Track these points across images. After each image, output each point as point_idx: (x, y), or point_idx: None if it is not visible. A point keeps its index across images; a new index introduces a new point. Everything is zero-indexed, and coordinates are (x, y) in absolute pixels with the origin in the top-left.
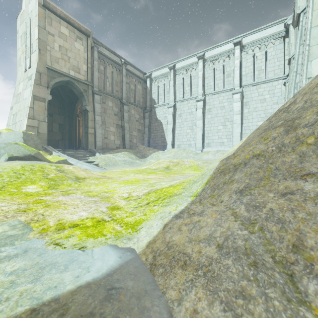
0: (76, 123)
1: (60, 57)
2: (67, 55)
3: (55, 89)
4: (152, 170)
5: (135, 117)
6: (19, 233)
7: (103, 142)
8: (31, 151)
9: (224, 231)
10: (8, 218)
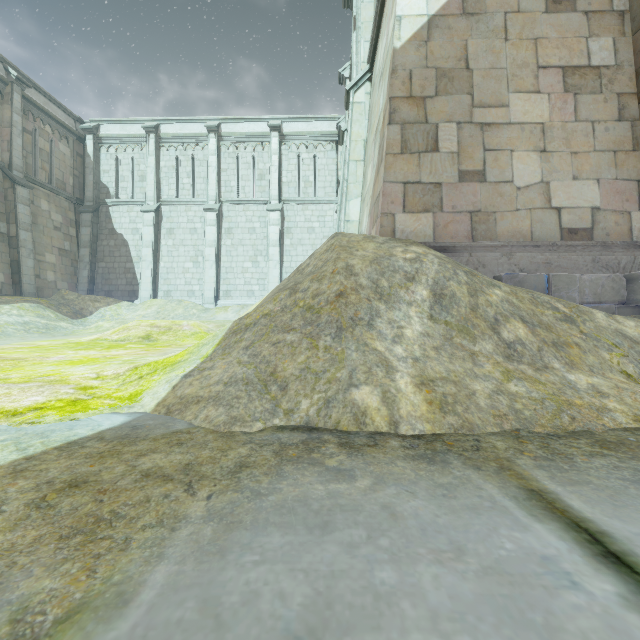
0: None
1: None
2: None
3: None
4: (112, 342)
5: (51, 219)
6: None
7: None
8: None
9: (230, 375)
10: None
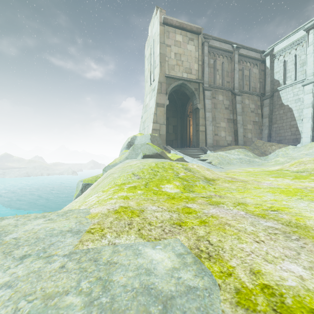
0: (187, 123)
1: (175, 64)
2: (180, 60)
3: (170, 95)
4: (293, 172)
5: (249, 107)
6: (199, 284)
7: (213, 139)
8: (157, 150)
9: None
10: (166, 235)
